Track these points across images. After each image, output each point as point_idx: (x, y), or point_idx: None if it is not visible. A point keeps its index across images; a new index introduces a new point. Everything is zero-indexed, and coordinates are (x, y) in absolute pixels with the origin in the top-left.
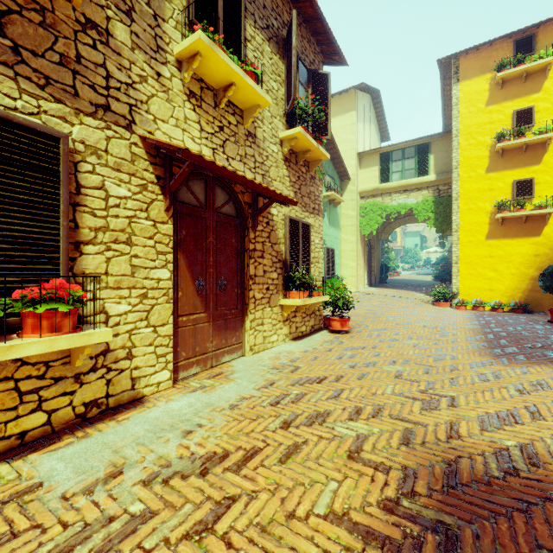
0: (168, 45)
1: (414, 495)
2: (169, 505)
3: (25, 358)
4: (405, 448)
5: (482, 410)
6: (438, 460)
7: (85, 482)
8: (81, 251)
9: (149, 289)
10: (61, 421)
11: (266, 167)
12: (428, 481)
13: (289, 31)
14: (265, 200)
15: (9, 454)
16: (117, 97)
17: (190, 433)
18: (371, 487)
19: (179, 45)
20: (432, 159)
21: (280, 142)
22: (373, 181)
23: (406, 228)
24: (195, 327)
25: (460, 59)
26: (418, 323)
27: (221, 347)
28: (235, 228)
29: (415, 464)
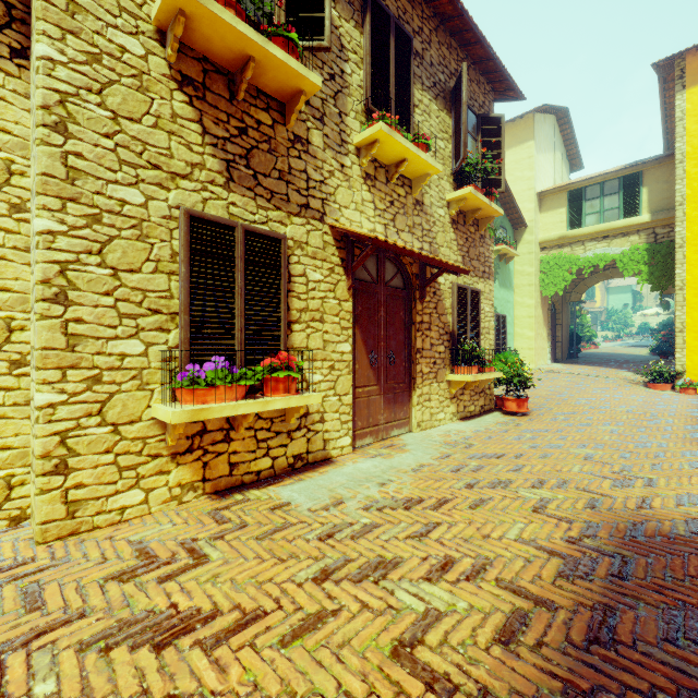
0: (349, 136)
1: (595, 538)
2: (389, 522)
3: (260, 413)
4: (590, 511)
5: (683, 491)
6: (623, 521)
7: (320, 505)
8: (291, 329)
9: (336, 361)
10: (280, 467)
11: (433, 233)
12: (610, 532)
13: (458, 84)
14: (432, 269)
15: (253, 485)
16: (314, 195)
17: (385, 484)
18: (555, 530)
19: (359, 135)
20: (645, 193)
21: (447, 204)
22: (559, 228)
23: (610, 282)
24: (369, 398)
25: (686, 58)
26: (620, 408)
27: (390, 421)
28: (403, 300)
29: (599, 521)
